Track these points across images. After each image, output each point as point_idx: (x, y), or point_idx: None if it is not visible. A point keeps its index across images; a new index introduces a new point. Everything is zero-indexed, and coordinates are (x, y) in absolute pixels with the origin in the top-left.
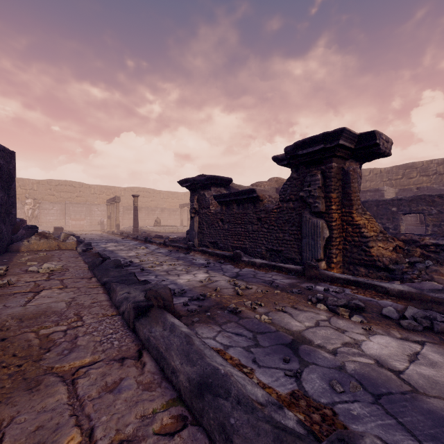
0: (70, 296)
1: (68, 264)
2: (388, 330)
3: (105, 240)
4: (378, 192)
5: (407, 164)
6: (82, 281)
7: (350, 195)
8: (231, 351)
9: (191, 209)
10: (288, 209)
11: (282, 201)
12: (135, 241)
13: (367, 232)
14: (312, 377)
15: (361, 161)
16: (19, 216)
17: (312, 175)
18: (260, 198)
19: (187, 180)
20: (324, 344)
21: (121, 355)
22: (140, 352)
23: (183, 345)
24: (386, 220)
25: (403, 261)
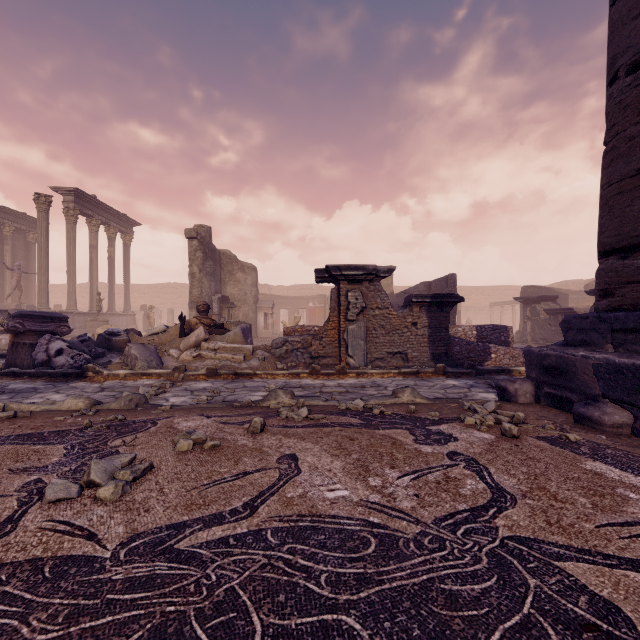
0: None
1: None
2: None
3: None
4: None
5: None
6: None
7: None
8: None
9: (524, 317)
10: None
11: None
12: None
13: None
14: None
15: None
16: None
17: None
18: (576, 312)
19: (522, 298)
20: None
21: None
22: None
23: None
24: None
25: None
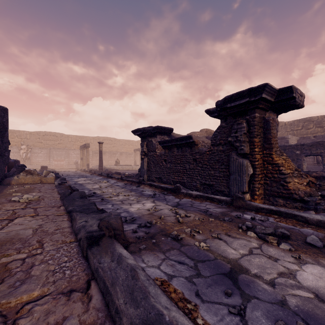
0: (38, 223)
1: (44, 195)
2: (316, 259)
3: (77, 176)
4: (284, 139)
5: (306, 118)
6: (52, 209)
7: (270, 140)
8: (174, 282)
9: (141, 152)
10: (218, 151)
11: (213, 145)
12: (100, 176)
13: (284, 170)
14: (256, 315)
15: (278, 112)
16: (16, 158)
17: (238, 123)
18: (195, 143)
19: (138, 129)
20: (260, 274)
21: (69, 287)
22: (89, 282)
23: (128, 280)
24: (291, 160)
25: (316, 194)
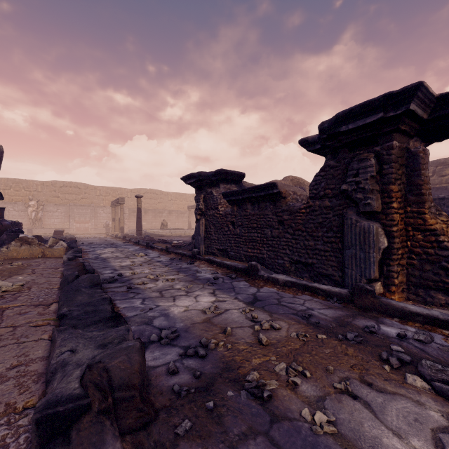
0: None
1: (36, 280)
2: None
3: (104, 244)
4: None
5: (439, 160)
6: (33, 311)
7: (420, 188)
8: None
9: (196, 210)
10: (322, 208)
11: (312, 198)
12: (136, 246)
13: (448, 241)
14: None
15: (428, 140)
16: (22, 218)
17: (361, 159)
18: (282, 194)
19: (192, 175)
20: None
21: None
22: None
23: None
24: None
25: None
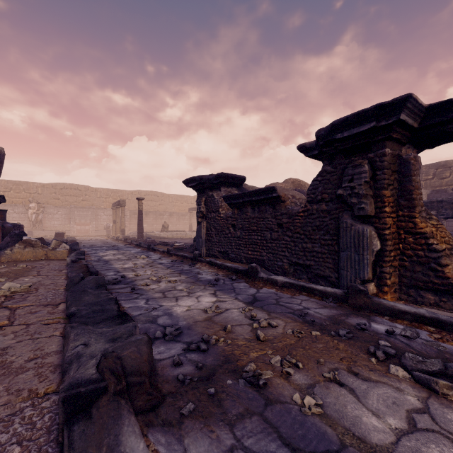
0: (3, 344)
1: (43, 281)
2: None
3: (106, 247)
4: None
5: (439, 162)
6: (43, 310)
7: (411, 193)
8: None
9: (197, 213)
10: (319, 212)
11: (310, 202)
12: (138, 248)
13: (437, 244)
14: None
15: (420, 147)
16: (22, 220)
17: (356, 165)
18: (281, 198)
19: (193, 178)
20: None
21: None
22: None
23: None
24: None
25: None
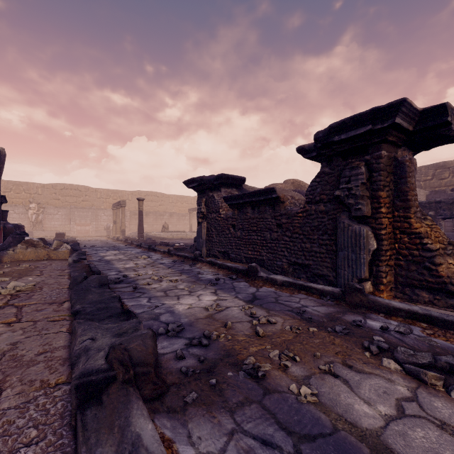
0: (12, 340)
1: (46, 280)
2: None
3: (106, 247)
4: None
5: (438, 163)
6: (49, 308)
7: (406, 194)
8: None
9: (198, 214)
10: (317, 212)
11: (309, 203)
12: (138, 248)
13: (431, 244)
14: None
15: (415, 149)
16: (22, 221)
17: (353, 167)
18: (281, 199)
19: (194, 179)
20: None
21: None
22: None
23: None
24: None
25: None
